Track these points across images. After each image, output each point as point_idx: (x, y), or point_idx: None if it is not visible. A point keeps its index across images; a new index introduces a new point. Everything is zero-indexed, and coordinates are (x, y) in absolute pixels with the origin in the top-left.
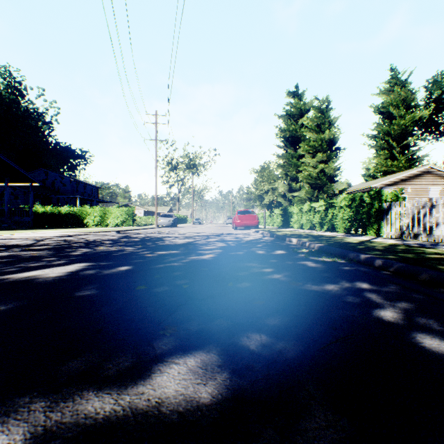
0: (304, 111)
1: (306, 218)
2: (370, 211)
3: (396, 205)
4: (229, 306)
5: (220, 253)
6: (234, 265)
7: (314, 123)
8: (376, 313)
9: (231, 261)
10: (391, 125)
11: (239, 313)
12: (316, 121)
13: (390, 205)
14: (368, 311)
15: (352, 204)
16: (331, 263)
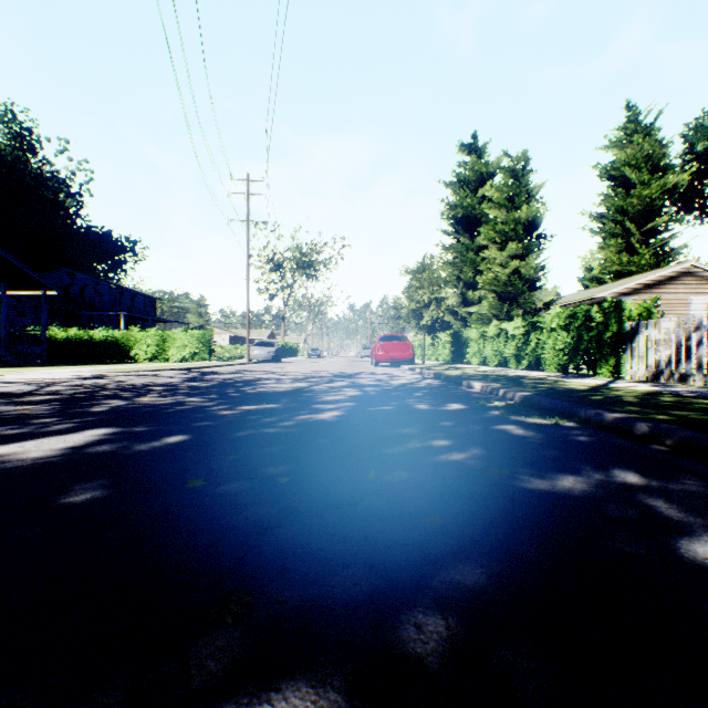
0: (486, 175)
1: (493, 347)
2: (603, 337)
3: (648, 325)
4: (370, 530)
5: (351, 409)
6: (377, 432)
7: (503, 195)
8: (687, 549)
9: (371, 425)
10: (628, 198)
11: (393, 552)
12: (505, 190)
13: (638, 326)
14: (667, 545)
15: (572, 324)
16: (551, 428)
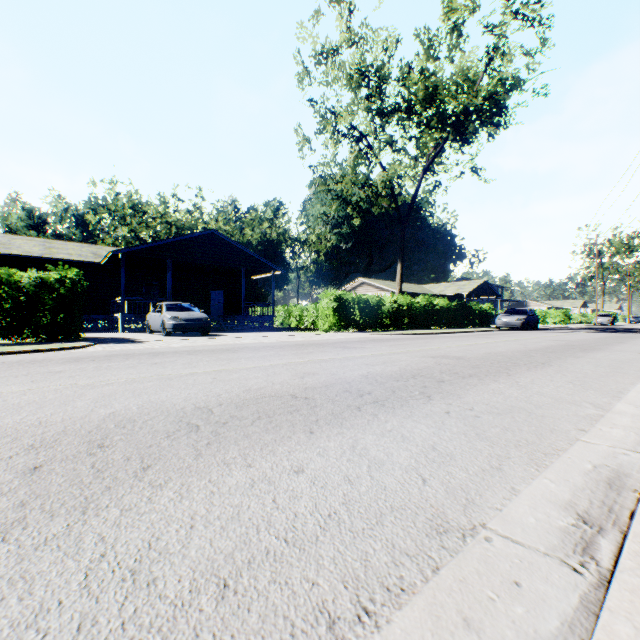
0: None
1: None
2: None
3: None
4: None
5: None
6: None
7: None
8: None
9: None
10: None
11: None
12: None
13: None
14: None
15: None
16: None
